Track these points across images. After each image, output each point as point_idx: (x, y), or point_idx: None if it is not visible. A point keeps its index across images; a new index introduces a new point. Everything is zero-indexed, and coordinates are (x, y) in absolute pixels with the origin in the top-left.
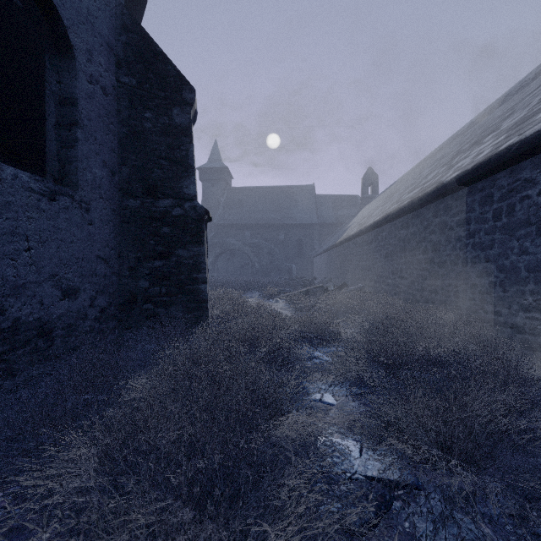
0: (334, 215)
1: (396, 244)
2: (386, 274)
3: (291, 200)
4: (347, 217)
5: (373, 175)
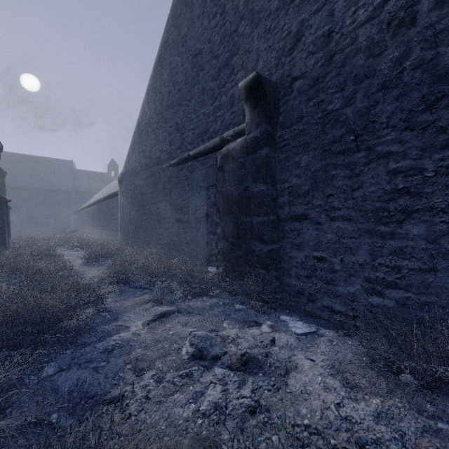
0: (88, 185)
1: (92, 215)
2: (91, 226)
3: (50, 170)
4: (98, 188)
5: (115, 164)
